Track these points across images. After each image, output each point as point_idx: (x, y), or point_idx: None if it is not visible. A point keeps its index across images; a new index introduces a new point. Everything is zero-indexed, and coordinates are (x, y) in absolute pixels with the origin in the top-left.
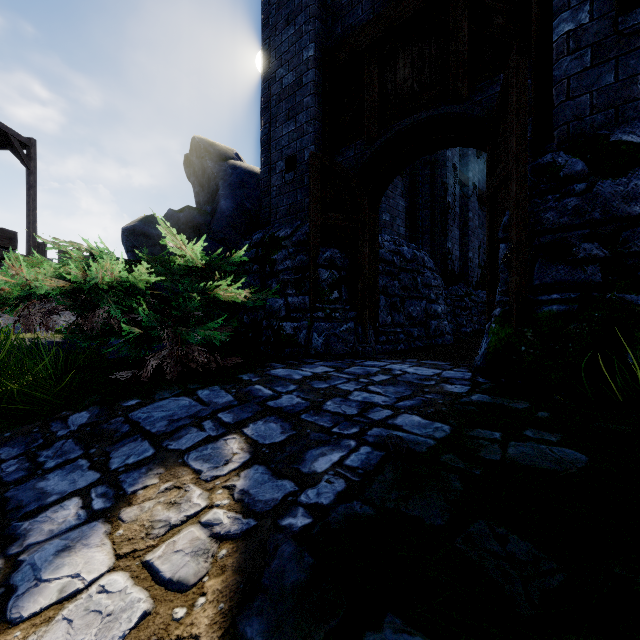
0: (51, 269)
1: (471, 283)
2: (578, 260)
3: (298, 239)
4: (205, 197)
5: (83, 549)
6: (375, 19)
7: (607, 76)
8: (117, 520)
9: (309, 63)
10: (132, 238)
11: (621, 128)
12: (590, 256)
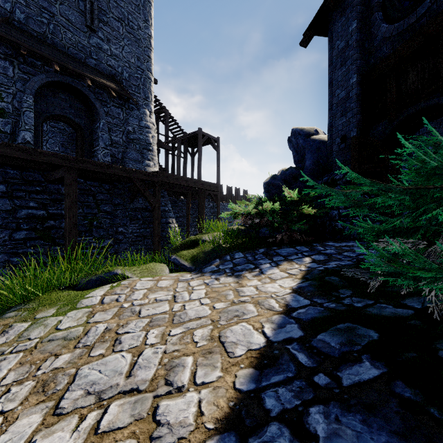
0: (252, 206)
1: None
2: None
3: (346, 180)
4: (298, 158)
5: (273, 269)
6: (393, 53)
7: None
8: (278, 267)
9: (353, 86)
10: (267, 186)
11: None
12: None
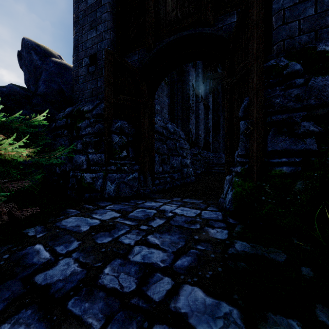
0: None
1: (200, 147)
2: (299, 134)
3: (97, 112)
4: (33, 81)
5: None
6: None
7: (310, 9)
8: None
9: None
10: None
11: (322, 43)
12: (308, 131)
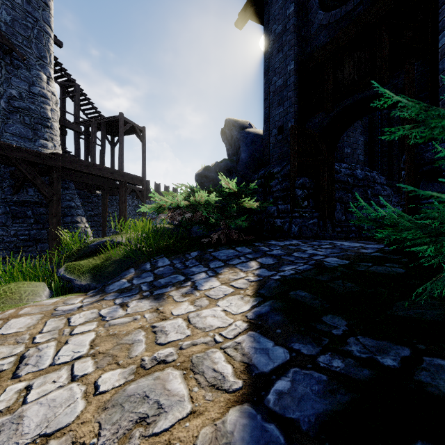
0: (182, 197)
1: None
2: None
3: (284, 173)
4: (232, 151)
5: (211, 281)
6: (330, 42)
7: None
8: (218, 277)
9: (291, 73)
10: (200, 178)
11: None
12: None
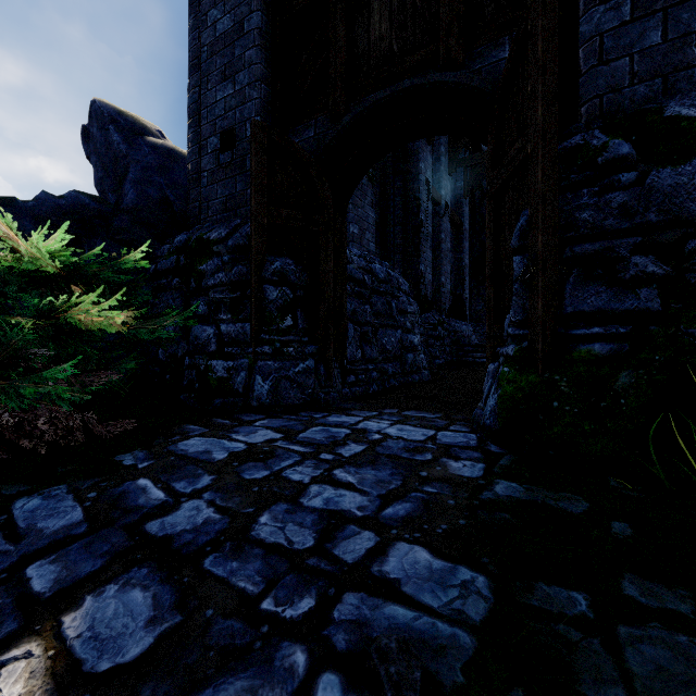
0: None
1: (443, 310)
2: (627, 280)
3: (236, 243)
4: (111, 184)
5: None
6: None
7: (652, 34)
8: None
9: (253, 3)
10: None
11: (675, 101)
12: (644, 274)
